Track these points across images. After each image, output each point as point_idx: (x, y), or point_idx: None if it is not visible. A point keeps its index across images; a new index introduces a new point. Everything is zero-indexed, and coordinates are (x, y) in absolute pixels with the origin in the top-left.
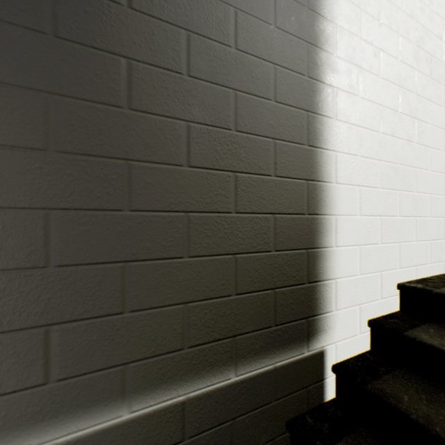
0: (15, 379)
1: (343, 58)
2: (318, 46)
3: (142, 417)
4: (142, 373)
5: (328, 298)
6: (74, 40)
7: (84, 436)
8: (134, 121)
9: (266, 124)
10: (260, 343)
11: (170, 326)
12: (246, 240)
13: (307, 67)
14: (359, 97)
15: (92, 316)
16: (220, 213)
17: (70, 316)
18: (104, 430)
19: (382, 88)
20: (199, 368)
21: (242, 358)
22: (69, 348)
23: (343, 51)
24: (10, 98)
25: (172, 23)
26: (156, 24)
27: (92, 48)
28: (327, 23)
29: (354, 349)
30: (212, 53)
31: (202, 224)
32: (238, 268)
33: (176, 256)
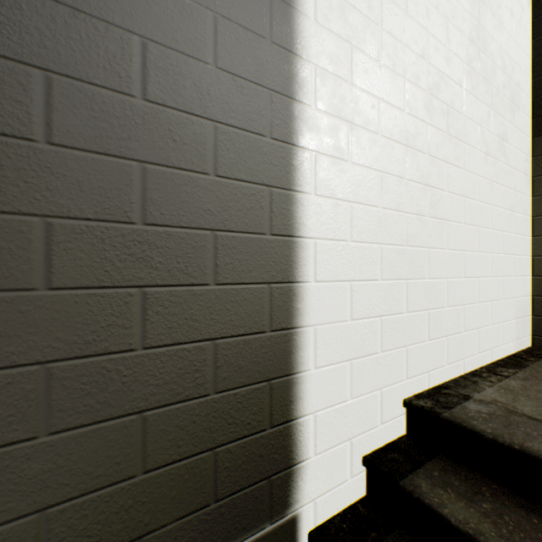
0: None
1: (327, 111)
2: (288, 94)
3: None
4: None
5: (303, 441)
6: None
7: None
8: None
9: (200, 209)
10: (189, 535)
11: None
12: (164, 387)
13: (270, 124)
14: (351, 163)
15: None
16: (113, 354)
17: None
18: None
19: (383, 149)
20: None
21: None
22: None
23: (327, 101)
24: None
25: (14, 59)
26: None
27: None
28: (302, 63)
29: (342, 500)
30: (98, 106)
31: (78, 376)
32: (149, 432)
33: (22, 439)
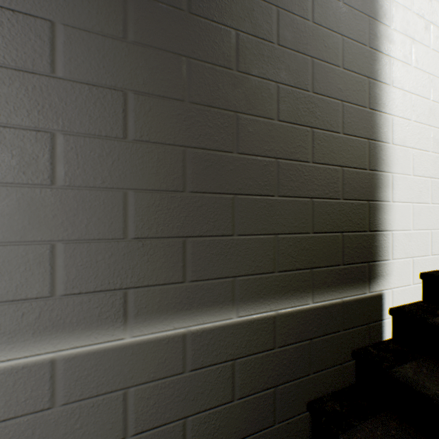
0: (165, 275)
1: (398, 31)
2: (377, 19)
3: (246, 323)
4: (245, 287)
5: (386, 247)
6: (201, 16)
7: (207, 329)
8: (240, 81)
9: (336, 87)
10: (331, 278)
11: (264, 252)
12: (320, 187)
13: (368, 38)
14: (412, 67)
15: (213, 235)
16: (300, 162)
17: (198, 232)
18: (220, 327)
19: (432, 59)
20: (285, 290)
21: (317, 288)
22: (197, 257)
23: (398, 24)
24: (162, 60)
25: (266, 1)
26: (255, 2)
27: (212, 22)
28: None
29: (407, 297)
30: (295, 26)
31: (288, 170)
32: (314, 211)
33: (269, 195)
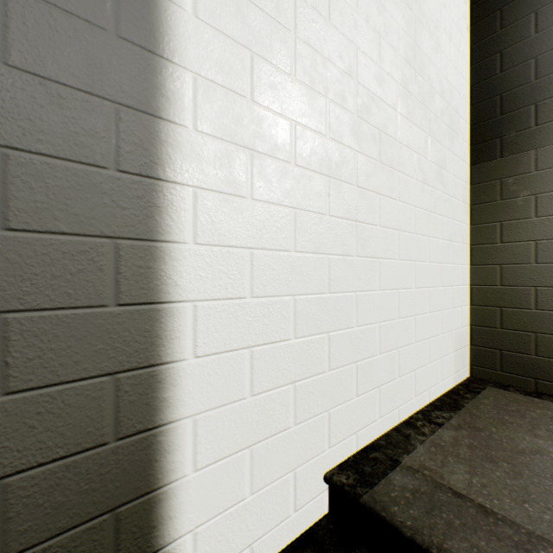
0: None
1: (214, 134)
2: (149, 110)
3: None
4: None
5: None
6: None
7: None
8: None
9: None
10: None
11: None
12: None
13: (116, 150)
14: (251, 199)
15: None
16: None
17: None
18: None
19: (298, 181)
20: None
21: None
22: None
23: (214, 121)
24: None
25: None
26: None
27: None
28: (174, 69)
29: None
30: None
31: None
32: None
33: None
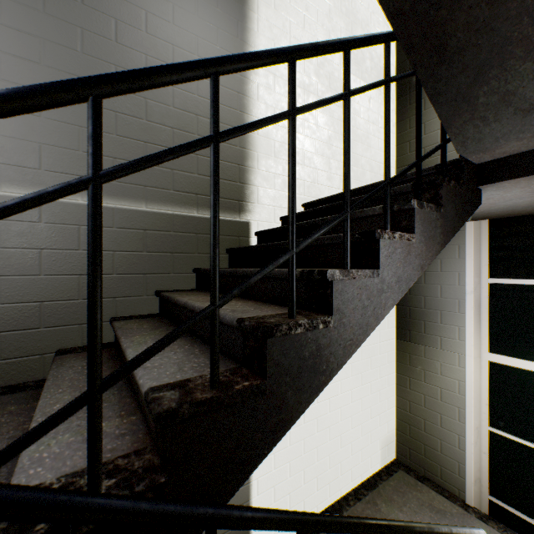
0: None
1: None
2: None
3: None
4: None
5: None
6: None
7: None
8: None
9: None
10: None
11: None
12: None
13: None
14: None
15: None
16: None
17: None
18: None
19: None
20: None
21: None
22: None
23: None
24: None
25: None
26: None
27: None
28: None
29: None
30: None
31: None
32: None
33: None
